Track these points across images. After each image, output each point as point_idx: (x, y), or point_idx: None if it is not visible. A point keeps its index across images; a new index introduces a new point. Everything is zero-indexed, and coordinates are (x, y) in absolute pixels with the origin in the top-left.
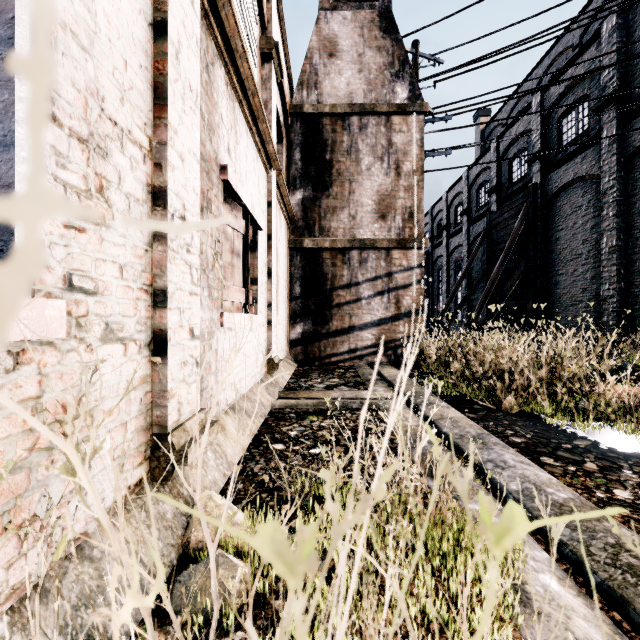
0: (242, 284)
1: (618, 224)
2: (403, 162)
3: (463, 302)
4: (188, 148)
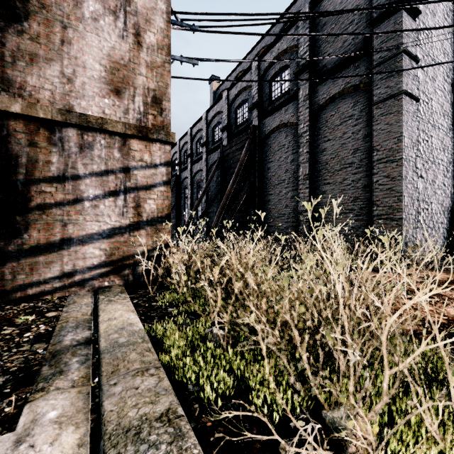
0: None
1: (309, 159)
2: (145, 30)
3: (204, 213)
4: None
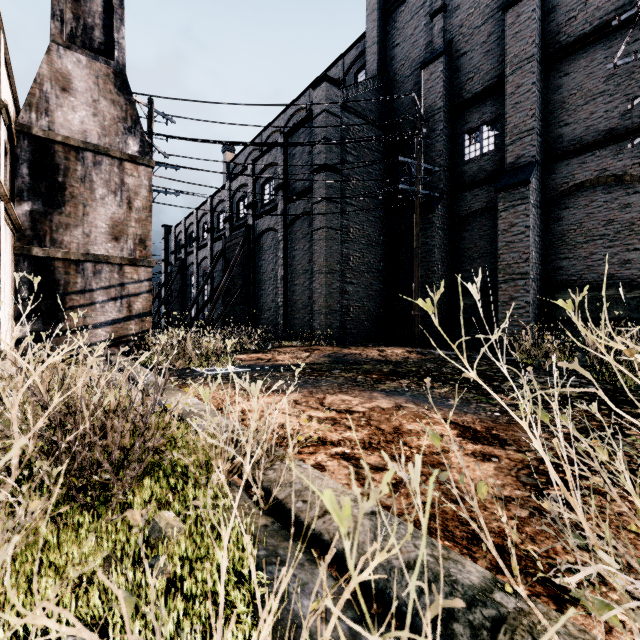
0: None
1: (284, 263)
2: (135, 200)
3: (204, 306)
4: None
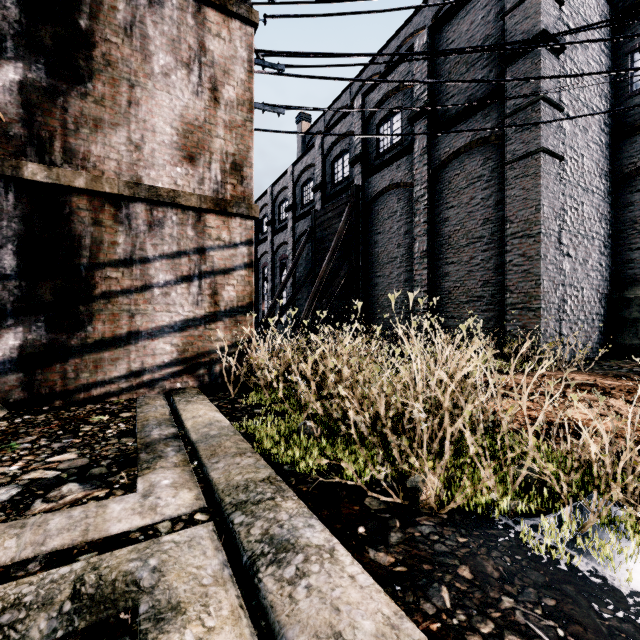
0: None
1: (428, 231)
2: (223, 84)
3: (290, 301)
4: None
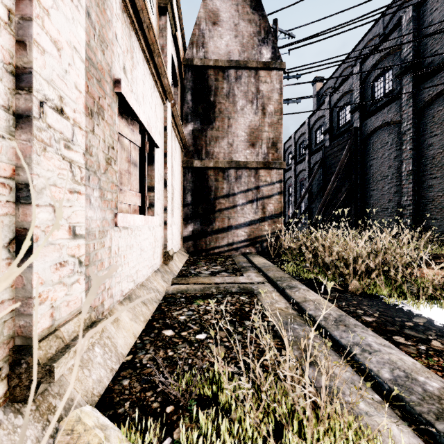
0: (141, 191)
1: (413, 155)
2: (267, 105)
3: (306, 209)
4: (67, 40)
